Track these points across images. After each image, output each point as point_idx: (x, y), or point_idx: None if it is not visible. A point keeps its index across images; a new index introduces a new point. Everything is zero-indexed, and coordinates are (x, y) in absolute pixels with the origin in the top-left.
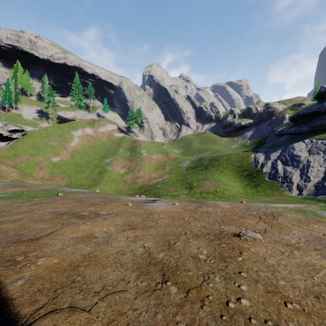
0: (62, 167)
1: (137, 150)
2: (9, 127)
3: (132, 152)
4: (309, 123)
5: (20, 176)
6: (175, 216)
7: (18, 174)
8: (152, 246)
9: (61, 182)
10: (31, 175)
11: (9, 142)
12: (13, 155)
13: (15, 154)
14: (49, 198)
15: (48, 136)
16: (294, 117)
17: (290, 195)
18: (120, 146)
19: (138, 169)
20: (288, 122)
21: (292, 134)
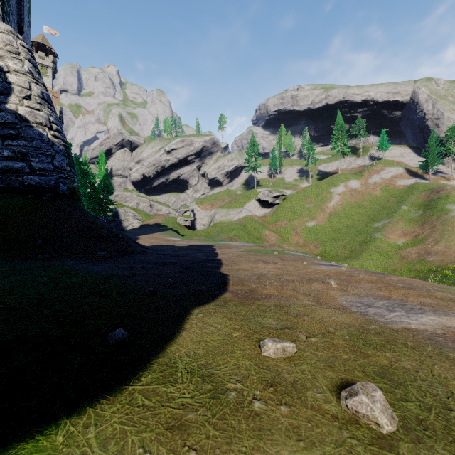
0: (317, 233)
1: (437, 205)
2: (272, 194)
3: (427, 209)
4: None
5: (278, 241)
6: (318, 272)
7: (276, 239)
8: (271, 273)
9: (314, 249)
10: (288, 241)
11: (273, 208)
12: (275, 220)
13: (276, 219)
14: (266, 254)
15: (305, 198)
16: None
17: None
18: (404, 201)
19: (433, 239)
20: None
21: None
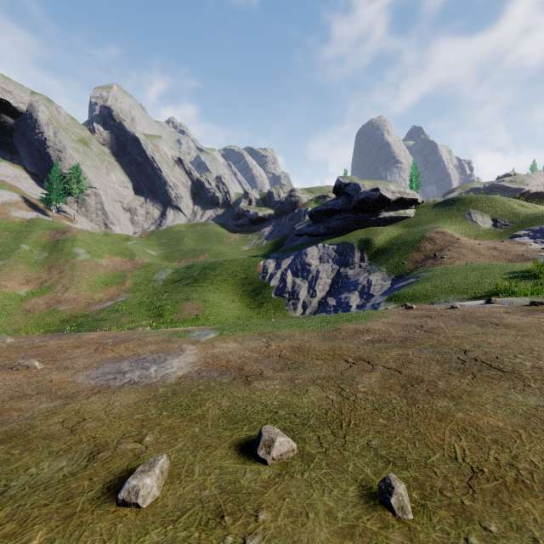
0: None
1: (65, 248)
2: None
3: (54, 251)
4: (326, 223)
5: None
6: None
7: None
8: None
9: None
10: None
11: None
12: None
13: None
14: None
15: None
16: (312, 213)
17: (293, 315)
18: (24, 238)
19: (64, 286)
20: (310, 219)
21: (310, 235)
